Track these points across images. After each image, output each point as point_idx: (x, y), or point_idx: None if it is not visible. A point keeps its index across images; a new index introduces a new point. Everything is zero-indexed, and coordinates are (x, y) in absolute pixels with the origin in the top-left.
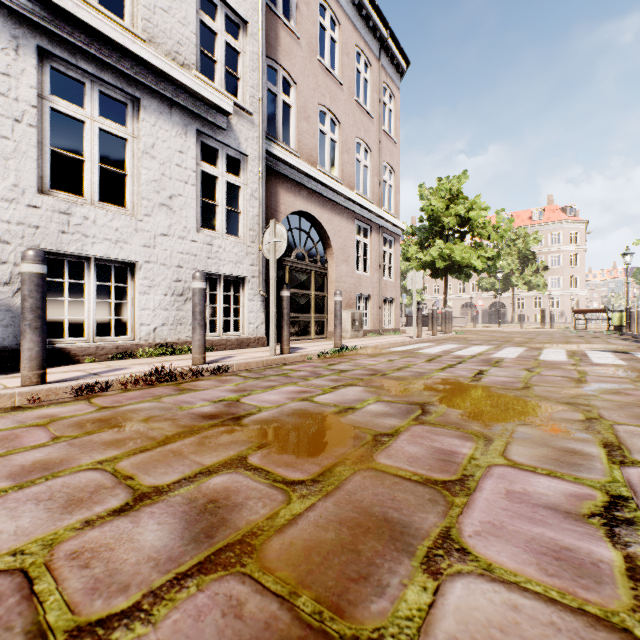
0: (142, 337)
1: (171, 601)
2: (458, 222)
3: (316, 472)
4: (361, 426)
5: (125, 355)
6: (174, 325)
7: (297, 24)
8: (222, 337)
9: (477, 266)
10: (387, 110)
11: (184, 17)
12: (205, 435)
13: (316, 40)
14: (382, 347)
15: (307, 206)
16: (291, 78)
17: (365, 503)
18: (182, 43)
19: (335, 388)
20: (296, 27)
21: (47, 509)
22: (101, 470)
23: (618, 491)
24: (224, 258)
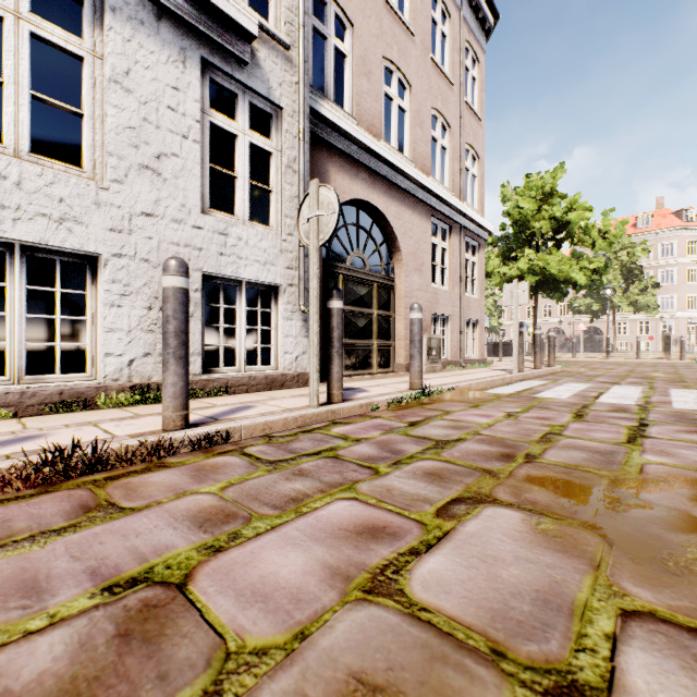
0: (108, 375)
1: None
2: (553, 227)
3: None
4: None
5: (74, 405)
6: None
7: None
8: (243, 373)
9: (579, 281)
10: (470, 77)
11: None
12: None
13: None
14: (477, 387)
15: (368, 193)
16: (346, 17)
17: None
18: None
19: (449, 514)
20: None
21: None
22: None
23: None
24: (246, 256)
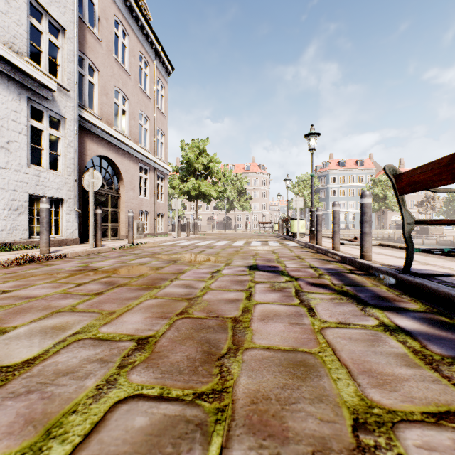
0: None
1: (113, 290)
2: (204, 168)
3: (138, 275)
4: (151, 267)
5: None
6: (11, 230)
7: (99, 31)
8: None
9: (214, 195)
10: (160, 95)
11: (18, 19)
12: (85, 274)
13: (113, 44)
14: (157, 243)
15: (106, 152)
16: (95, 66)
17: (155, 277)
18: (17, 37)
19: (136, 259)
20: (98, 33)
21: (48, 289)
22: (52, 283)
23: (220, 269)
24: (49, 185)
